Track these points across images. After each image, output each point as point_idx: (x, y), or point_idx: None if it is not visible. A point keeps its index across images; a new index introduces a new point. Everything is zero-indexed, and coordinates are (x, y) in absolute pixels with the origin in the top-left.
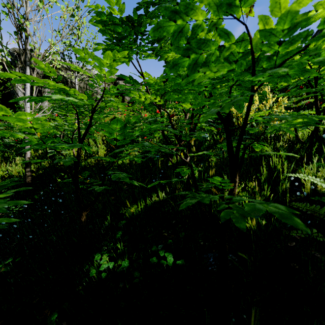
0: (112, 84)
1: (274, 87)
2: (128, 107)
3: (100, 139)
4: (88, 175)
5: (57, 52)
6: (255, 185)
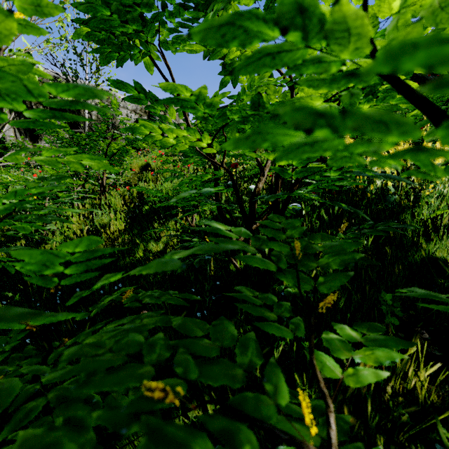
0: (146, 115)
1: (415, 119)
2: (166, 150)
3: (120, 200)
4: (77, 282)
5: (26, 51)
6: (426, 336)
